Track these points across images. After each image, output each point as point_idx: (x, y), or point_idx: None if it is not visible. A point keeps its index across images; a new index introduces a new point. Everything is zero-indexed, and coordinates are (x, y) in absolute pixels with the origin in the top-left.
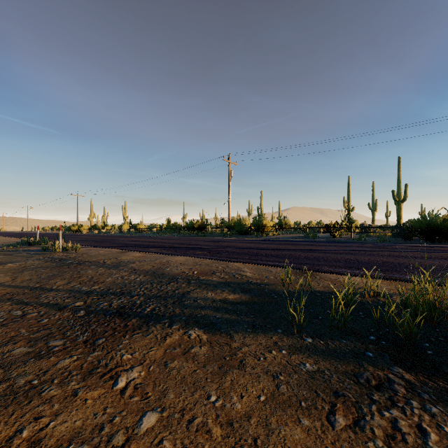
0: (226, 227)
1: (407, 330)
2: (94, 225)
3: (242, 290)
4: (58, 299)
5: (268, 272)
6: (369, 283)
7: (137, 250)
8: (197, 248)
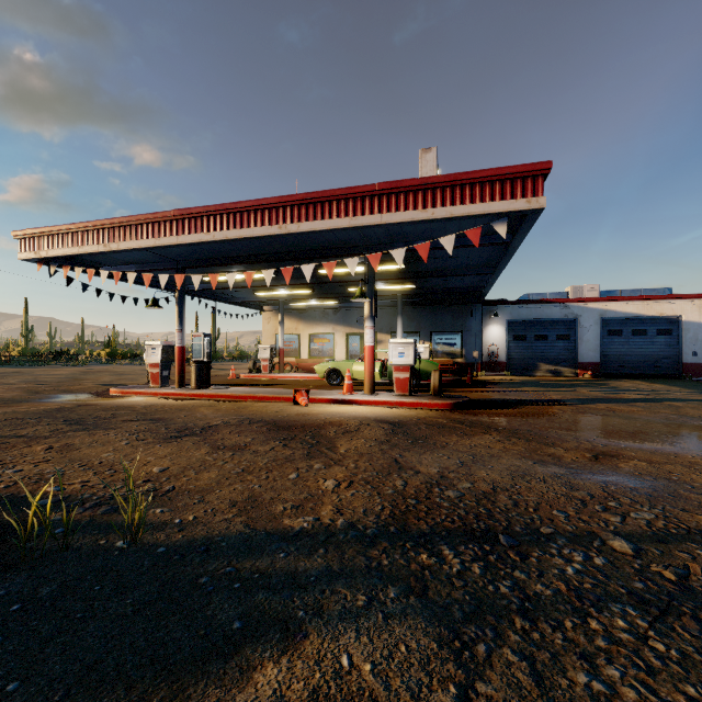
0: None
1: None
2: None
3: None
4: None
5: None
6: None
7: None
8: None
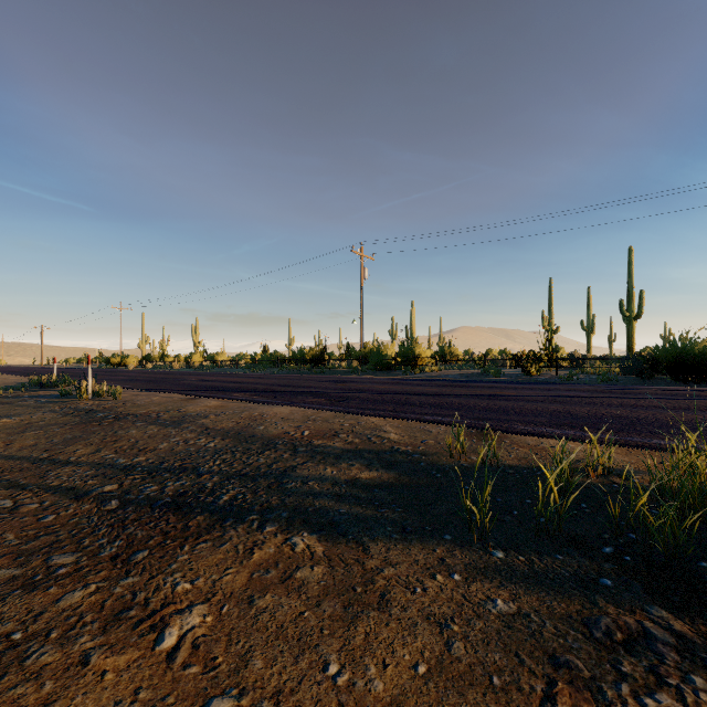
0: (356, 358)
1: (669, 538)
2: (148, 355)
3: (383, 464)
4: (76, 480)
5: (425, 433)
6: (595, 453)
7: (213, 397)
8: (309, 393)
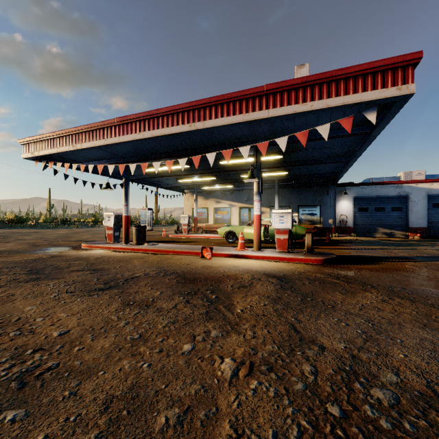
0: None
1: None
2: None
3: None
4: None
5: None
6: None
7: None
8: None
